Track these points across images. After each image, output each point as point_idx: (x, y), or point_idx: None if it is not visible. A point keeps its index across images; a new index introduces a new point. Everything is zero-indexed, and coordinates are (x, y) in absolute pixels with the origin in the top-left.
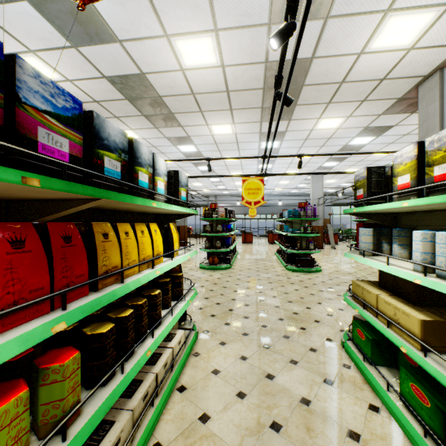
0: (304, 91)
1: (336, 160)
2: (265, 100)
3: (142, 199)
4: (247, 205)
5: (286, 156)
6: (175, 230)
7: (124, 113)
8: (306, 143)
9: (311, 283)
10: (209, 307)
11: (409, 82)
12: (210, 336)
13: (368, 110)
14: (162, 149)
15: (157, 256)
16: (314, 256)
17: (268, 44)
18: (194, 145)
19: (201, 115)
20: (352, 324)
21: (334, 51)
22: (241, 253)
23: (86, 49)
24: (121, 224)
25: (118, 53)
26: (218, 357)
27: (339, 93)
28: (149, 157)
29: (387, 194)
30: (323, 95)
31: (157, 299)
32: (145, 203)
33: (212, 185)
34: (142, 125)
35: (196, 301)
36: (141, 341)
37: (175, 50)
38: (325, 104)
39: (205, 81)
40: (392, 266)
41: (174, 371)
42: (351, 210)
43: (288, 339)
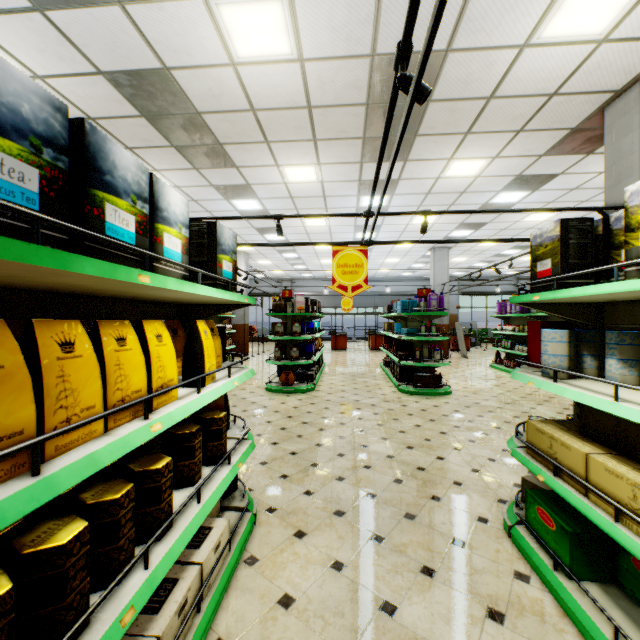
0: (430, 111)
1: (469, 227)
2: (369, 124)
3: (103, 264)
4: (340, 292)
5: (403, 213)
6: (215, 333)
7: (141, 141)
8: (429, 199)
9: (439, 414)
10: (278, 461)
11: (591, 101)
12: (279, 519)
13: (525, 147)
14: (207, 205)
15: (158, 391)
16: (438, 370)
17: (377, 22)
18: (257, 200)
19: (268, 148)
20: (527, 497)
21: (484, 39)
22: (330, 365)
23: (61, 15)
24: (51, 322)
25: (120, 26)
26: (291, 565)
27: (483, 117)
28: (139, 178)
29: (616, 265)
30: (459, 119)
31: (163, 478)
32: (115, 275)
33: (287, 263)
34: (173, 164)
35: (256, 449)
36: (108, 593)
37: (220, 25)
38: (461, 136)
39: (272, 88)
40: (628, 404)
41: (203, 611)
42: (529, 298)
43: (413, 522)
